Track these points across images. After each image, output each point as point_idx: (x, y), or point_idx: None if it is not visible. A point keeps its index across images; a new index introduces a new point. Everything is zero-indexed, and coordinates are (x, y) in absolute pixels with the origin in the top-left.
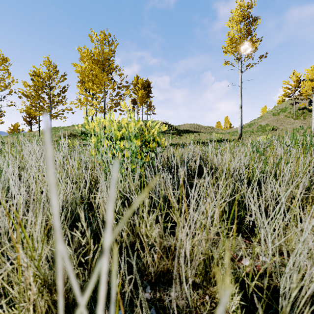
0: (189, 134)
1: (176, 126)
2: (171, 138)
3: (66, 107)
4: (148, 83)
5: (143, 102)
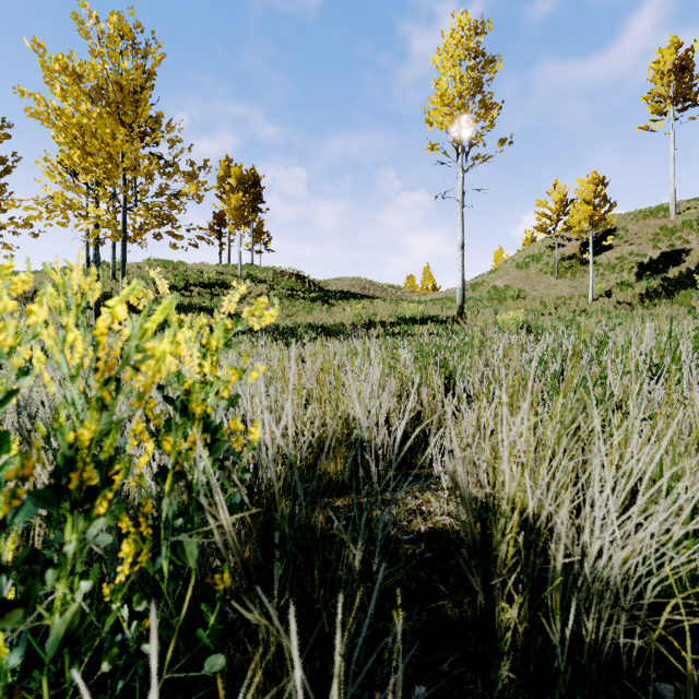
0: (350, 302)
1: (321, 283)
2: (309, 311)
3: (11, 218)
4: (255, 177)
5: (242, 222)
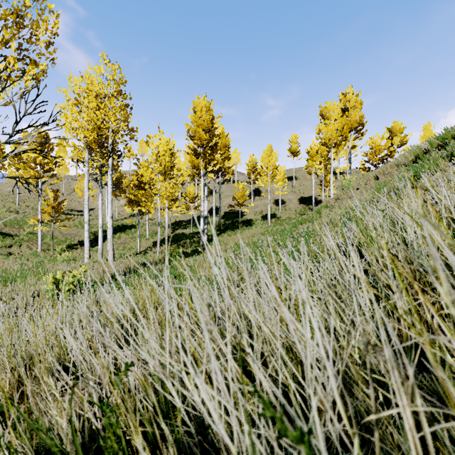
0: None
1: None
2: None
3: None
4: None
5: None
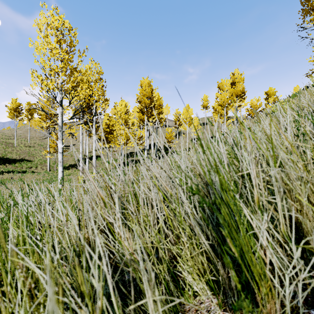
0: None
1: None
2: None
3: None
4: None
5: None
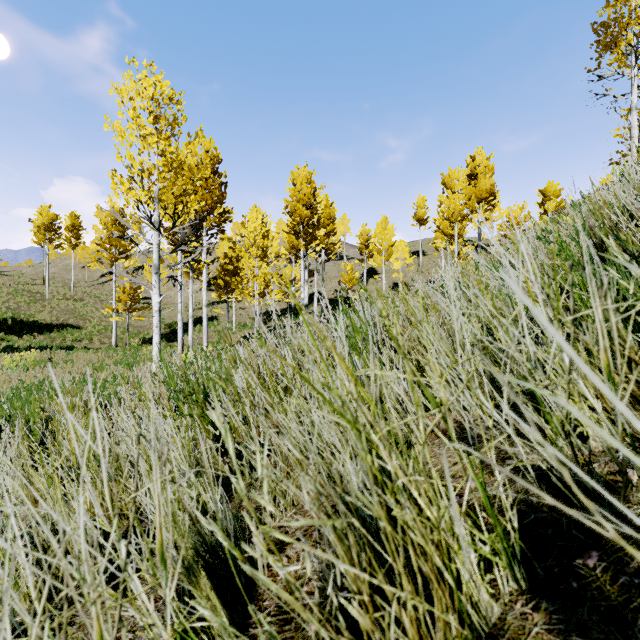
0: None
1: None
2: None
3: None
4: None
5: None
